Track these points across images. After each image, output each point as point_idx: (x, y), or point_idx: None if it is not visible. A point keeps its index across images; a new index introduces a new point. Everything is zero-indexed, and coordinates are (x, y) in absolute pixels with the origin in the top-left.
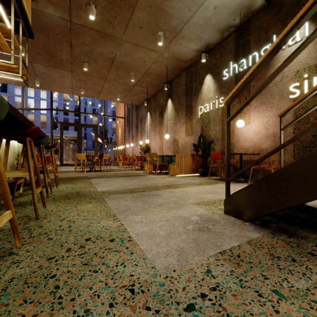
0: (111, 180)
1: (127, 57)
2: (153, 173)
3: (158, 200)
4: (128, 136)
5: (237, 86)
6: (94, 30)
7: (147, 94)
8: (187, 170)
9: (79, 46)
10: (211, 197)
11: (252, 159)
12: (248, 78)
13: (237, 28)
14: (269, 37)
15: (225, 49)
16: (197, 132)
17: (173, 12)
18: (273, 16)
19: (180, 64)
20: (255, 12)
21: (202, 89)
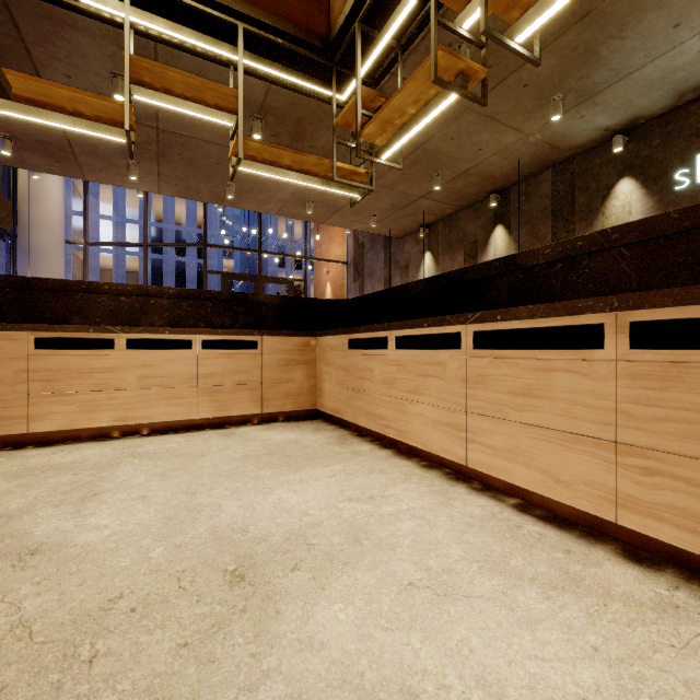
0: None
1: (451, 141)
2: None
3: None
4: None
5: None
6: None
7: (435, 214)
8: None
9: None
10: None
11: None
12: None
13: None
14: None
15: (678, 129)
16: None
17: (613, 57)
18: None
19: (549, 155)
20: None
21: (606, 207)
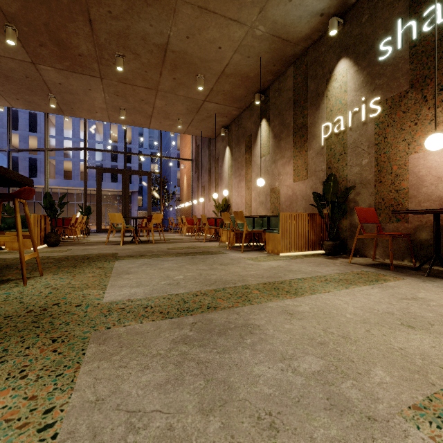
0: (154, 264)
1: (188, 40)
2: (236, 247)
3: (257, 367)
4: (197, 187)
5: None
6: None
7: (226, 116)
8: (301, 244)
9: (103, 21)
10: (437, 353)
11: None
12: None
13: None
14: None
15: None
16: (318, 171)
17: None
18: None
19: (284, 49)
20: None
21: (328, 90)
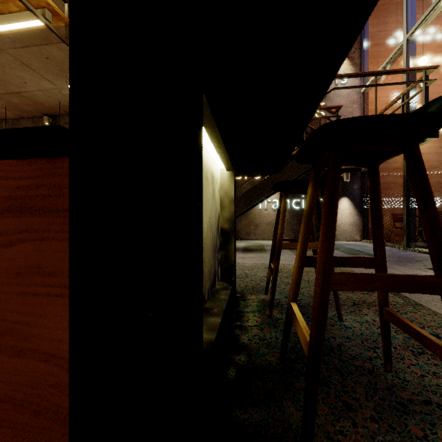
0: None
1: None
2: None
3: None
4: None
5: None
6: None
7: None
8: None
9: None
10: None
11: None
12: None
13: None
14: None
15: None
16: None
17: None
18: None
19: None
20: None
21: None
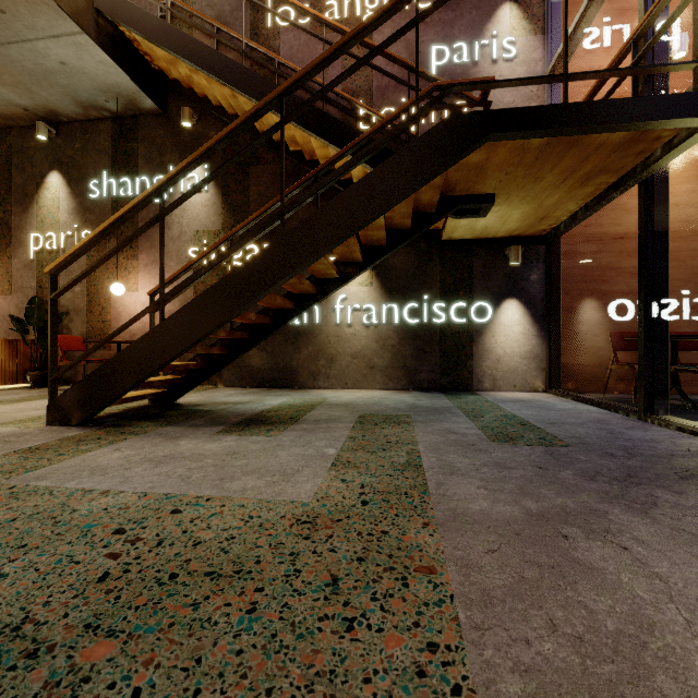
0: None
1: None
2: None
3: None
4: None
5: (65, 256)
6: None
7: None
8: None
9: None
10: (36, 414)
11: None
12: (78, 251)
13: (116, 117)
14: (165, 165)
15: (93, 141)
16: (26, 288)
17: None
18: (170, 136)
19: None
20: (145, 112)
21: (40, 196)
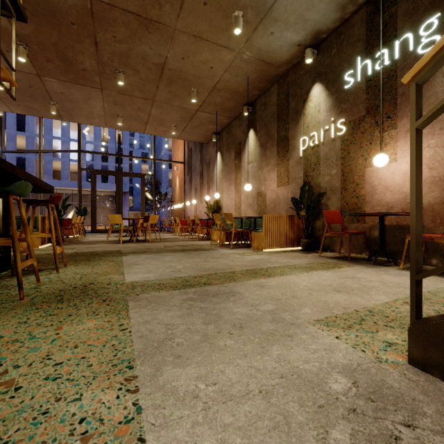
0: (156, 258)
1: (184, 61)
2: (226, 245)
3: (236, 309)
4: (189, 189)
5: None
6: (130, 13)
7: (217, 124)
8: (281, 241)
9: (108, 44)
10: (345, 302)
11: (402, 224)
12: None
13: None
14: (437, 2)
15: (347, 38)
16: (297, 179)
17: None
18: None
19: (268, 70)
20: None
21: (305, 109)
